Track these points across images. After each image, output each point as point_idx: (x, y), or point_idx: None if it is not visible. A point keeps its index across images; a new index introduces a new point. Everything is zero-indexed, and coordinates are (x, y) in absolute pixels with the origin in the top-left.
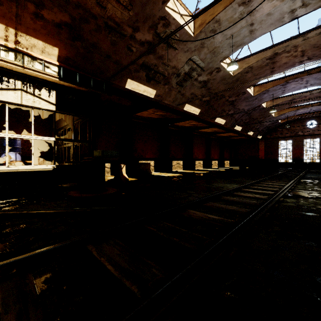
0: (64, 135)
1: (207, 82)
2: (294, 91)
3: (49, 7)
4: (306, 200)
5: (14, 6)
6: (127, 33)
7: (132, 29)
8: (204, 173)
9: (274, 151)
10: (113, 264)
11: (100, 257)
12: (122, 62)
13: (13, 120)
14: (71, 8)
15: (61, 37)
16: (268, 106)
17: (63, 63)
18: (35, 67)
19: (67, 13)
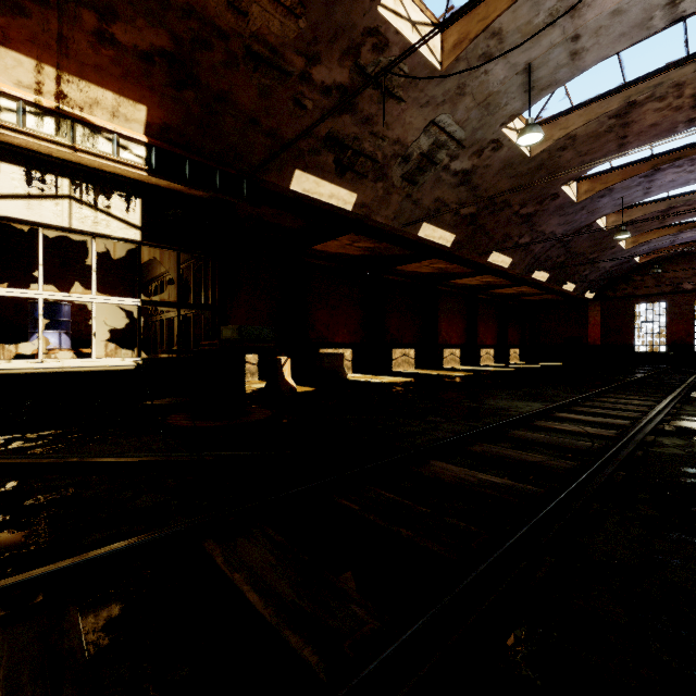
0: (160, 293)
1: (472, 173)
2: (672, 188)
3: (128, 18)
4: None
5: (55, 19)
6: (293, 69)
7: (304, 59)
8: (464, 376)
9: (624, 328)
10: (260, 590)
11: (232, 570)
12: (282, 133)
13: (56, 262)
14: (174, 18)
15: (152, 83)
16: (610, 224)
17: (158, 138)
18: (99, 149)
19: (165, 30)
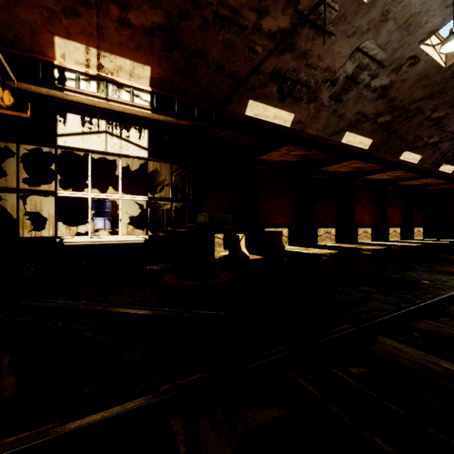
0: (163, 193)
1: (389, 88)
2: None
3: (137, 6)
4: None
5: (95, 15)
6: (248, 23)
7: (256, 14)
8: (378, 249)
9: None
10: None
11: None
12: (240, 74)
13: (106, 176)
14: (166, 0)
15: (154, 50)
16: None
17: (158, 88)
18: (122, 99)
19: (160, 10)
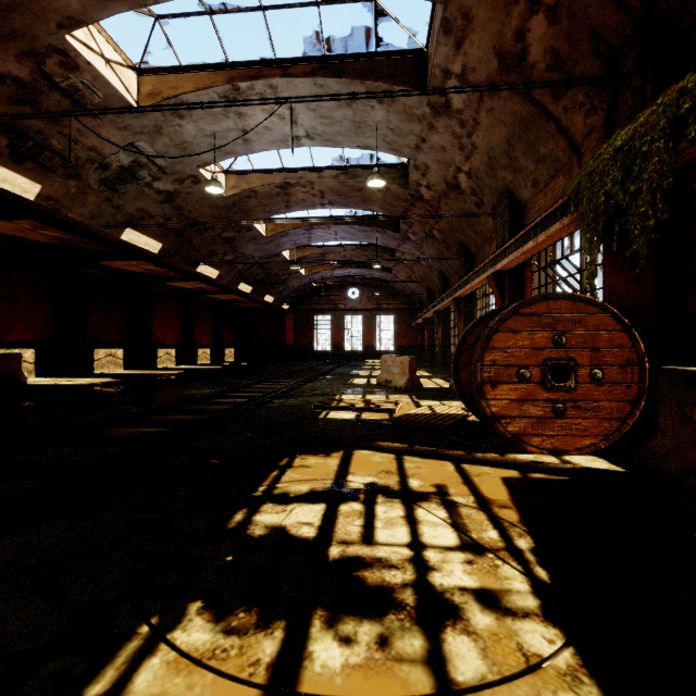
0: None
1: (176, 195)
2: (323, 241)
3: None
4: (296, 399)
5: None
6: None
7: None
8: (175, 374)
9: (308, 333)
10: None
11: None
12: None
13: None
14: None
15: None
16: (292, 256)
17: None
18: None
19: None
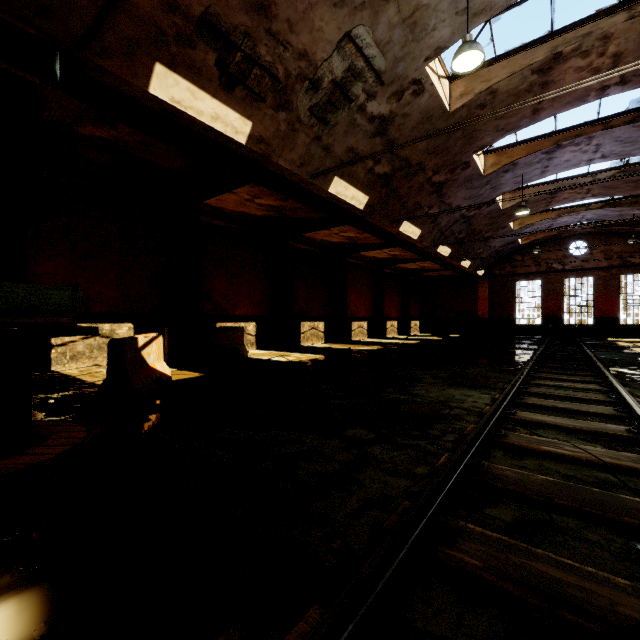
0: None
1: (389, 122)
2: (565, 169)
3: None
4: None
5: None
6: None
7: None
8: (376, 351)
9: (508, 302)
10: None
11: None
12: None
13: None
14: None
15: None
16: (506, 203)
17: None
18: None
19: None
